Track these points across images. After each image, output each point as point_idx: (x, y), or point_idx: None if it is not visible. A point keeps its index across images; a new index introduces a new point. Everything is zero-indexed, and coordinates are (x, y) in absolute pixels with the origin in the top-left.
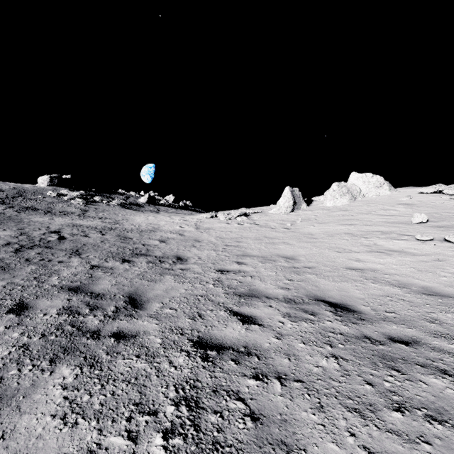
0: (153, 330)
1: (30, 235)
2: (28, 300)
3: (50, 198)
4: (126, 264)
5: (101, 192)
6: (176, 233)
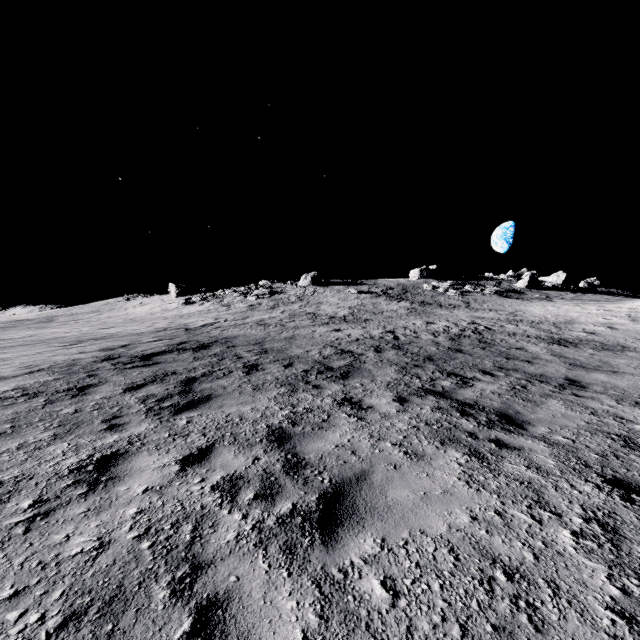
0: (634, 372)
1: (463, 325)
2: (534, 356)
3: (427, 291)
4: (571, 348)
5: (467, 279)
6: (602, 326)
